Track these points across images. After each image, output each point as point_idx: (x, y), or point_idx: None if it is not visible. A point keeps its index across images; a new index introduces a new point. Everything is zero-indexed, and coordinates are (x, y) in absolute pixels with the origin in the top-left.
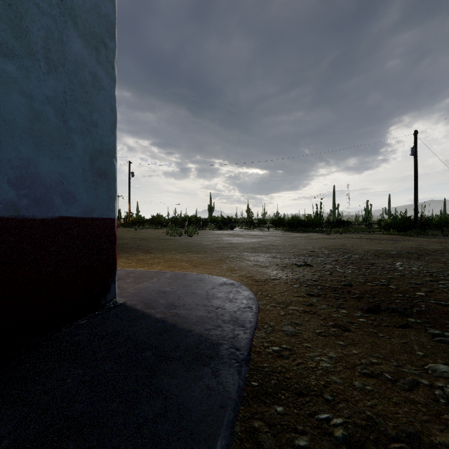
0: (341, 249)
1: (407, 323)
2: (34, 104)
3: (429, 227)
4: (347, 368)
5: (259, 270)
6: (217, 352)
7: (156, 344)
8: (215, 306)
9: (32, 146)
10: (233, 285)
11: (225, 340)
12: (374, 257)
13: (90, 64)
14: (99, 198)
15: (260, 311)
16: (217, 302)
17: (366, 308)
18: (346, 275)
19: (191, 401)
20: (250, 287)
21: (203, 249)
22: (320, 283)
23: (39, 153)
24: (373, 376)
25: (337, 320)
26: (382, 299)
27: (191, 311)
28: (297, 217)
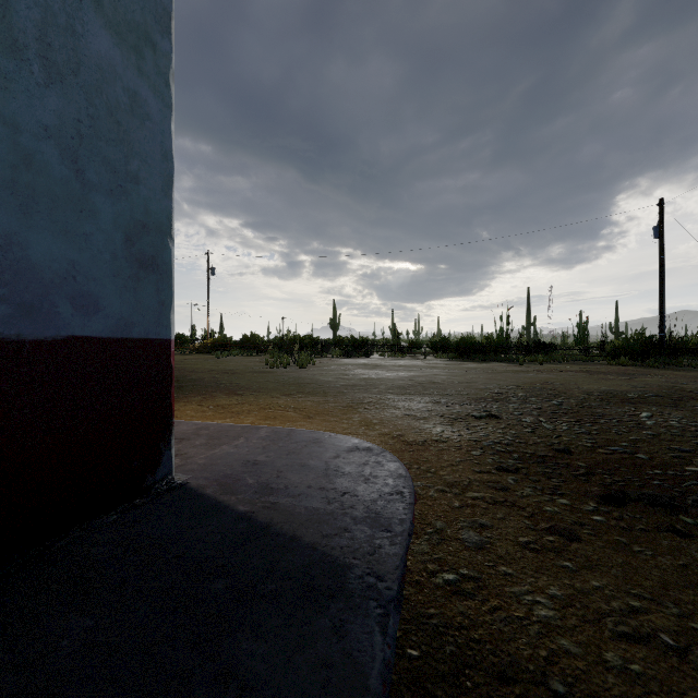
0: (544, 389)
1: (682, 525)
2: (19, 137)
3: (682, 354)
4: (587, 621)
5: (414, 425)
6: (342, 584)
7: (232, 564)
8: (340, 490)
9: (16, 211)
10: (370, 451)
11: (357, 558)
12: (601, 403)
13: (126, 75)
14: (141, 306)
15: (418, 499)
16: (344, 483)
17: (603, 495)
18: (560, 434)
19: (290, 696)
20: (398, 454)
21: (321, 389)
22: (516, 447)
23: (30, 224)
24: (639, 639)
25: (555, 518)
26: (626, 478)
27: (298, 500)
28: (470, 338)
